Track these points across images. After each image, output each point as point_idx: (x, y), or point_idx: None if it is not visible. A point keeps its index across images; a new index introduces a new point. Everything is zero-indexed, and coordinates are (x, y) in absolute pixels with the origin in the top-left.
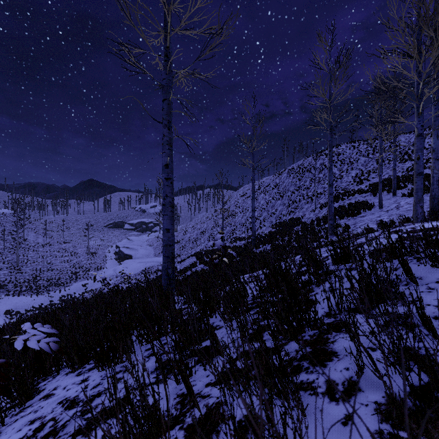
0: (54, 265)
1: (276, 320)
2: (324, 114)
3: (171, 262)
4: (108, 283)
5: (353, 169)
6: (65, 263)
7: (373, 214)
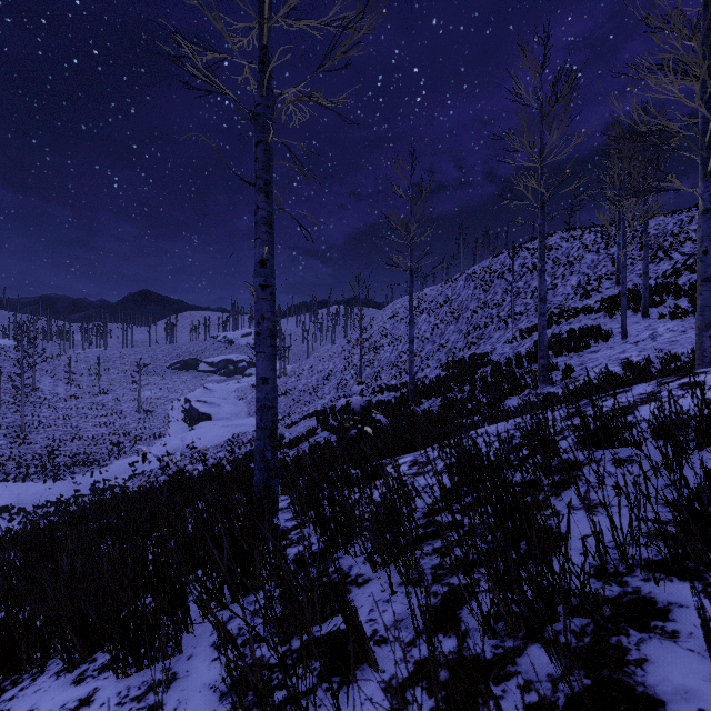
0: (83, 431)
1: (495, 593)
2: (532, 180)
3: (272, 438)
4: (166, 465)
5: (574, 274)
6: (101, 427)
7: (612, 348)
